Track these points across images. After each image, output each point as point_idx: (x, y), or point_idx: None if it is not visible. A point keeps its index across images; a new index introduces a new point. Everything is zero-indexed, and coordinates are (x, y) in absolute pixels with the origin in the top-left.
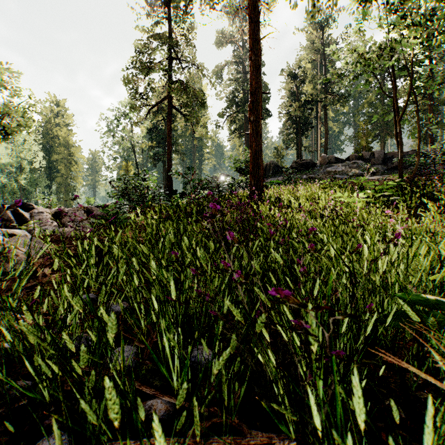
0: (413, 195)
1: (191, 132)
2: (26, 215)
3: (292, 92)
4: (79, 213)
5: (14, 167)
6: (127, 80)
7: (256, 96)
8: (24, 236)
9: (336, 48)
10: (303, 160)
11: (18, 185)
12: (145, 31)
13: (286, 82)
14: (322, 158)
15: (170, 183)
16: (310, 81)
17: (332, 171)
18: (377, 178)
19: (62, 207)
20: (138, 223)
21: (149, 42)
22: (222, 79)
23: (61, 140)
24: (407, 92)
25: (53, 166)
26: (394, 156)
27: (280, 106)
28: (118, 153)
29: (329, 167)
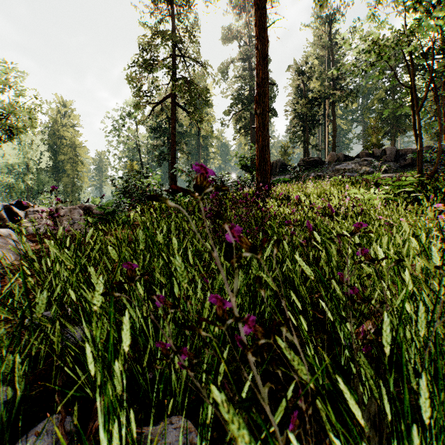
0: (437, 191)
1: (196, 131)
2: (21, 213)
3: (299, 89)
4: (75, 211)
5: (21, 168)
6: (131, 77)
7: (262, 87)
8: (9, 235)
9: (348, 37)
10: (311, 158)
11: (25, 186)
12: (149, 27)
13: (293, 79)
14: (331, 155)
15: (174, 182)
16: (318, 77)
17: (342, 169)
18: (390, 175)
19: (59, 205)
20: (137, 222)
21: (153, 38)
22: (228, 77)
23: (68, 140)
24: (425, 82)
25: (59, 166)
26: (407, 153)
27: (287, 103)
28: (123, 153)
29: (338, 165)
